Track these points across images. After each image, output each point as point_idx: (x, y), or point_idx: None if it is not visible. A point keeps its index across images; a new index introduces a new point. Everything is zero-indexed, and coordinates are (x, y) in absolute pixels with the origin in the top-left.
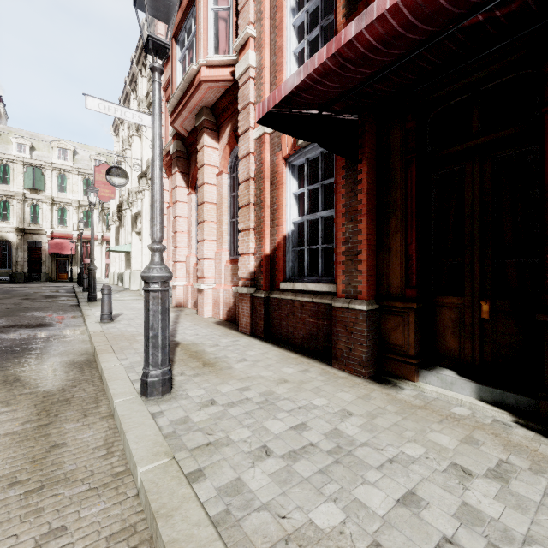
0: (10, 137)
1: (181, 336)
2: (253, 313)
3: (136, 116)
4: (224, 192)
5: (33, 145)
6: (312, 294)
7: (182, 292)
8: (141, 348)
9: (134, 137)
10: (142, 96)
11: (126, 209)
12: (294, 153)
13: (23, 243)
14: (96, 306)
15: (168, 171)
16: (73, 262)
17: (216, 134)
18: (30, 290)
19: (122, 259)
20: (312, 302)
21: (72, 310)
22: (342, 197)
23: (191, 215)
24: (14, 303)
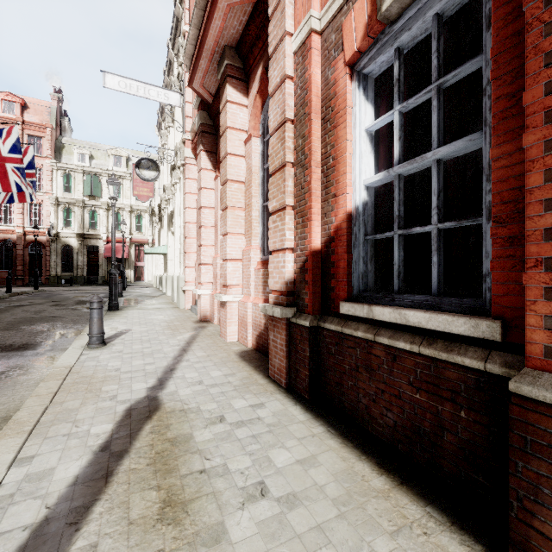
0: (72, 148)
1: (174, 385)
2: (292, 352)
3: (162, 94)
4: (254, 164)
5: (92, 154)
6: (416, 334)
7: (208, 302)
8: (86, 421)
9: (170, 128)
10: (174, 77)
11: (164, 208)
12: (369, 46)
13: (83, 248)
14: (109, 318)
15: (197, 156)
16: (126, 265)
17: (243, 86)
18: (72, 294)
19: (162, 262)
20: (421, 356)
21: (85, 322)
22: (551, 58)
23: (218, 204)
24: (37, 311)
